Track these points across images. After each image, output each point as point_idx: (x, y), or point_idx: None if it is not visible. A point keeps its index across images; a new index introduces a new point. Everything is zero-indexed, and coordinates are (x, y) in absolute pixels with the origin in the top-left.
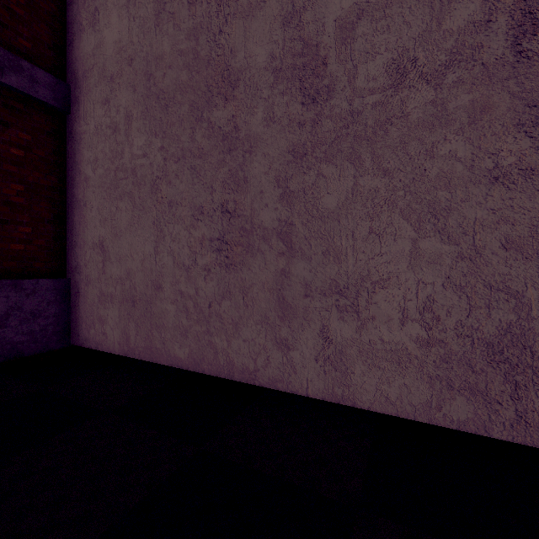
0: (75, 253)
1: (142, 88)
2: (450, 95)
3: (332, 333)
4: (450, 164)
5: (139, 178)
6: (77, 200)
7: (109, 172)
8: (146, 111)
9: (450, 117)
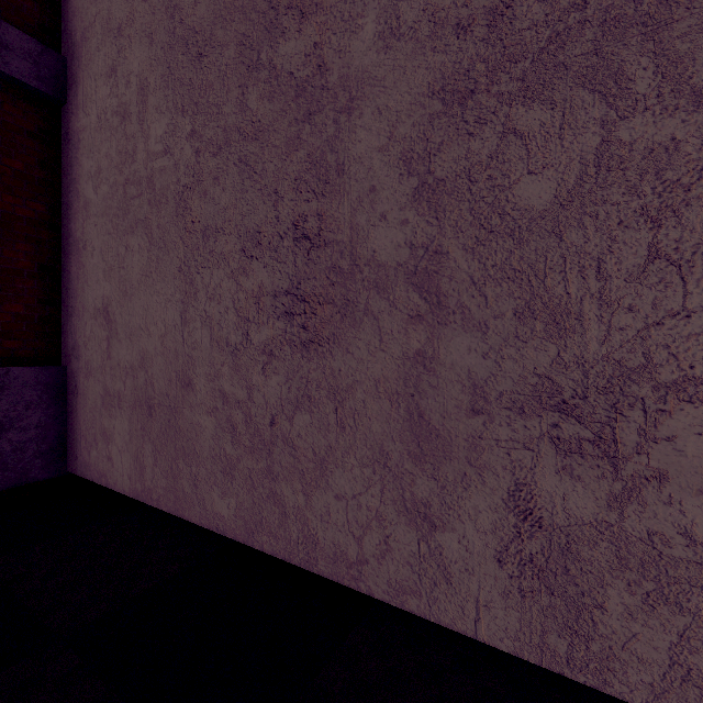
0: (72, 326)
1: (163, 33)
2: None
3: (540, 502)
4: None
5: (158, 193)
6: (74, 241)
7: (116, 188)
8: (169, 73)
9: None
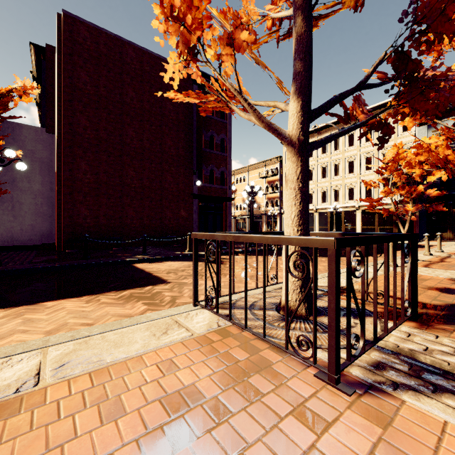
0: None
1: None
2: (5, 212)
3: None
4: (5, 219)
5: None
6: None
7: None
8: None
9: (5, 214)
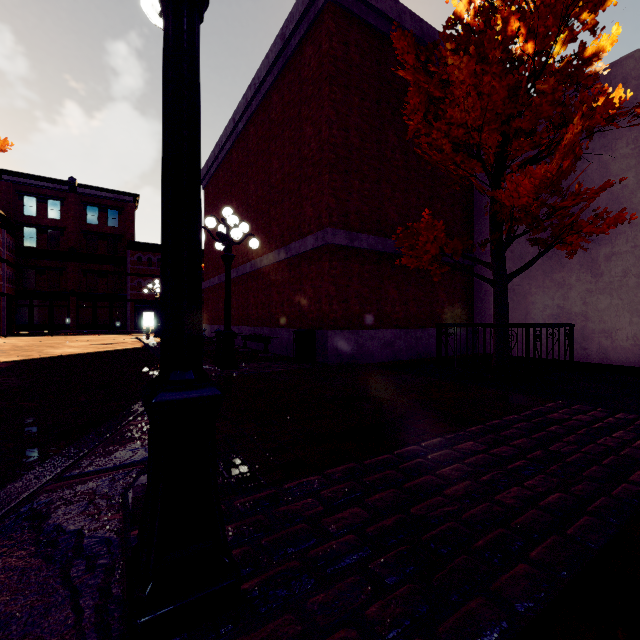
0: (479, 318)
1: (518, 262)
2: None
3: (602, 344)
4: None
5: (516, 293)
6: (480, 298)
7: None
8: None
9: None
